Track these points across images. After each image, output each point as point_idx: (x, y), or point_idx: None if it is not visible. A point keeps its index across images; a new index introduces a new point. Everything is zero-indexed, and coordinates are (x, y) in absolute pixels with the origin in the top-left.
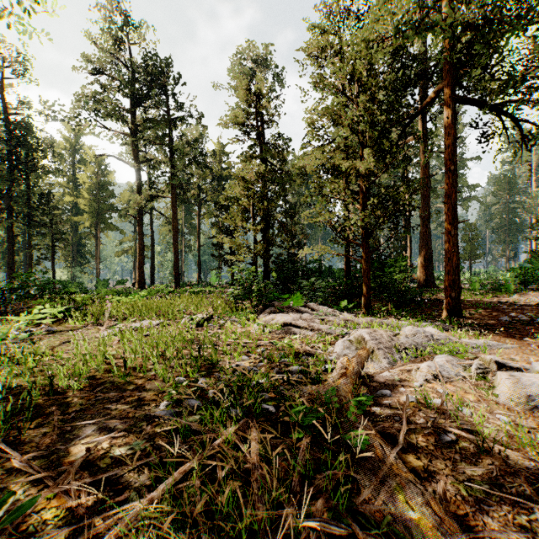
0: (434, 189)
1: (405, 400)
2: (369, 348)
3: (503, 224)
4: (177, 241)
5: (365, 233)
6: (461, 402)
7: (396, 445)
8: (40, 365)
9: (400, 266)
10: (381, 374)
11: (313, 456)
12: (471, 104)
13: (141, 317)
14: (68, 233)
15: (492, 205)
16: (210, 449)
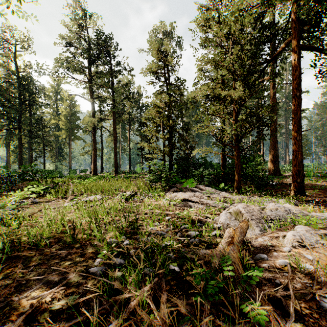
0: (279, 112)
1: (280, 264)
2: (244, 218)
3: (324, 134)
4: (116, 146)
5: (237, 139)
6: (326, 267)
7: (282, 310)
8: (21, 226)
9: (257, 161)
10: (256, 239)
11: (214, 323)
12: (311, 50)
13: (92, 193)
14: (53, 142)
15: (316, 121)
16: (126, 311)
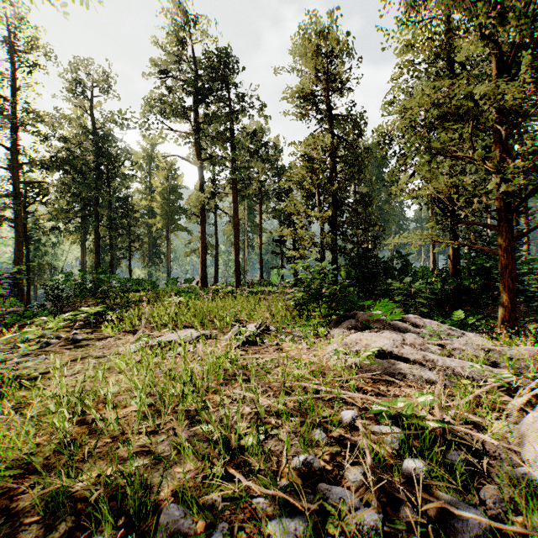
0: None
1: None
2: None
3: None
4: (237, 238)
5: (506, 207)
6: None
7: None
8: None
9: None
10: None
11: None
12: None
13: (182, 324)
14: (145, 235)
15: None
16: None
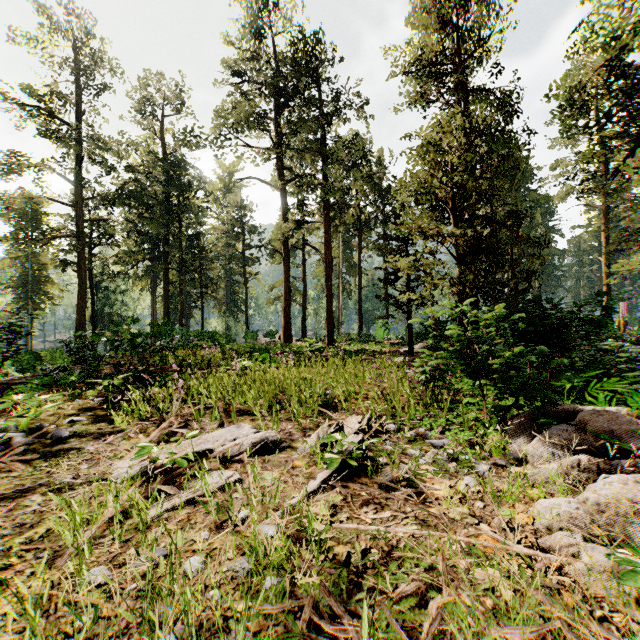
0: None
1: None
2: None
3: None
4: (330, 280)
5: None
6: None
7: None
8: None
9: None
10: None
11: None
12: None
13: (234, 413)
14: (222, 280)
15: None
16: None
